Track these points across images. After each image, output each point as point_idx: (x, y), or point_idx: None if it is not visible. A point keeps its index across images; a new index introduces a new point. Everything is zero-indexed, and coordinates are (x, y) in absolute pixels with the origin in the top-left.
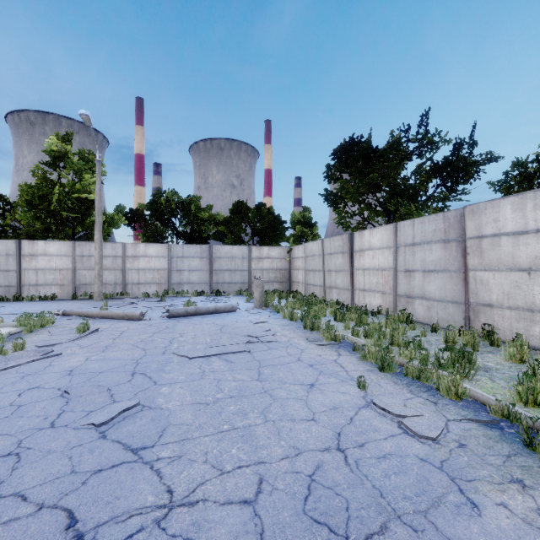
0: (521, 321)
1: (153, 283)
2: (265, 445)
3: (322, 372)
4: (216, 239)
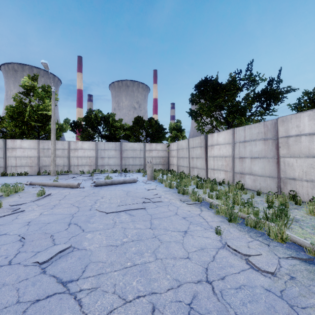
0: (314, 188)
1: (86, 165)
2: (156, 279)
3: (192, 222)
4: (124, 139)
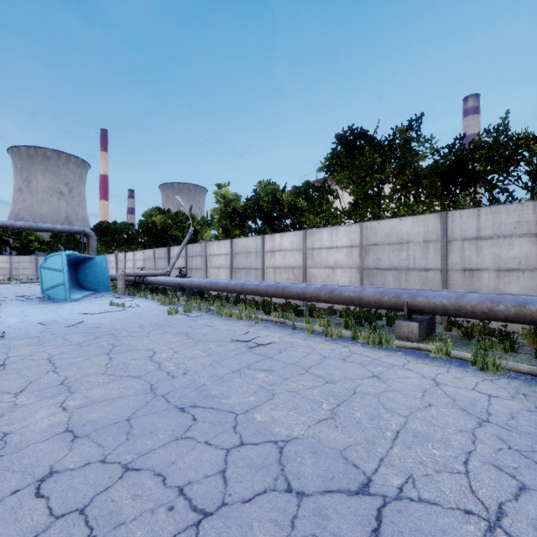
0: None
1: (0, 275)
2: None
3: None
4: (40, 251)
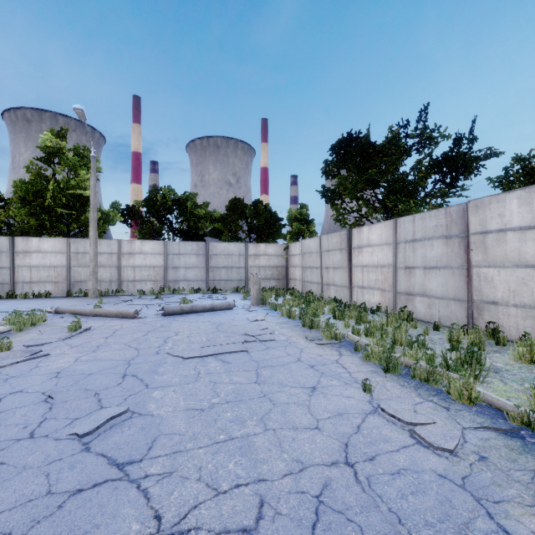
0: (528, 319)
1: (148, 280)
2: (265, 459)
3: (324, 374)
4: (212, 236)
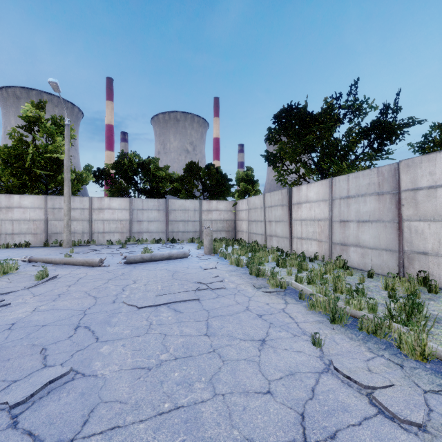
0: None
1: (116, 232)
2: (213, 438)
3: (272, 324)
4: (172, 194)
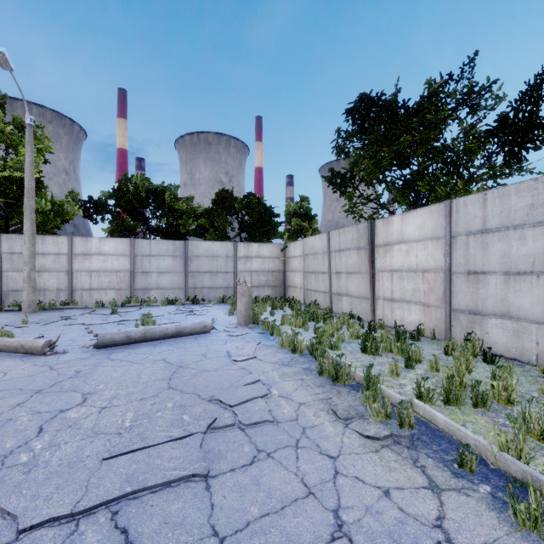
0: None
1: (110, 288)
2: None
3: None
4: (196, 235)
